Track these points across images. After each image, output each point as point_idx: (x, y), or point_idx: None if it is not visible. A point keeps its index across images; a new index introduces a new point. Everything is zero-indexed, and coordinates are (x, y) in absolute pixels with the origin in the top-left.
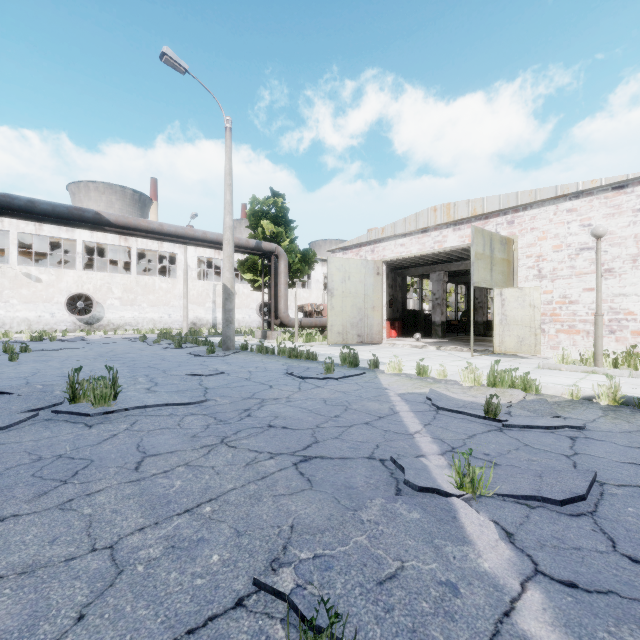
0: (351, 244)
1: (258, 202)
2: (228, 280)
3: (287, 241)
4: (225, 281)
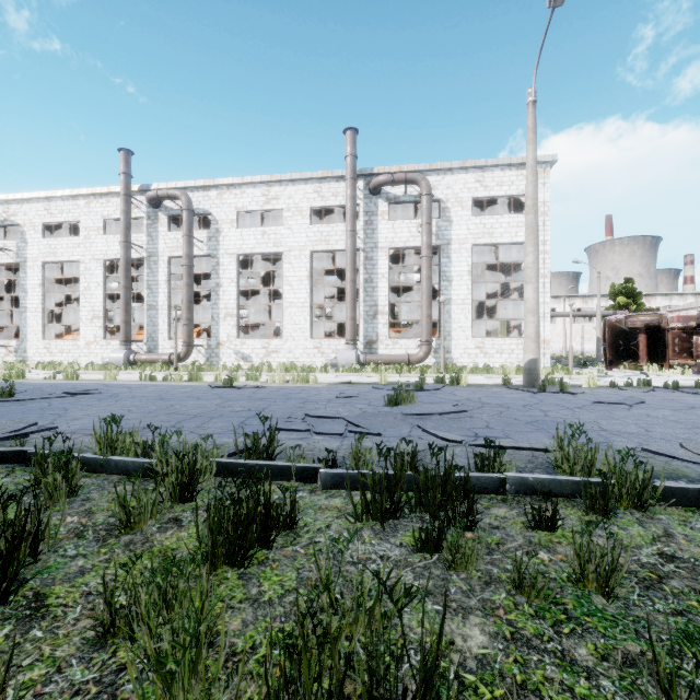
0: (673, 310)
1: (615, 285)
2: (598, 334)
3: (634, 306)
4: (597, 335)
